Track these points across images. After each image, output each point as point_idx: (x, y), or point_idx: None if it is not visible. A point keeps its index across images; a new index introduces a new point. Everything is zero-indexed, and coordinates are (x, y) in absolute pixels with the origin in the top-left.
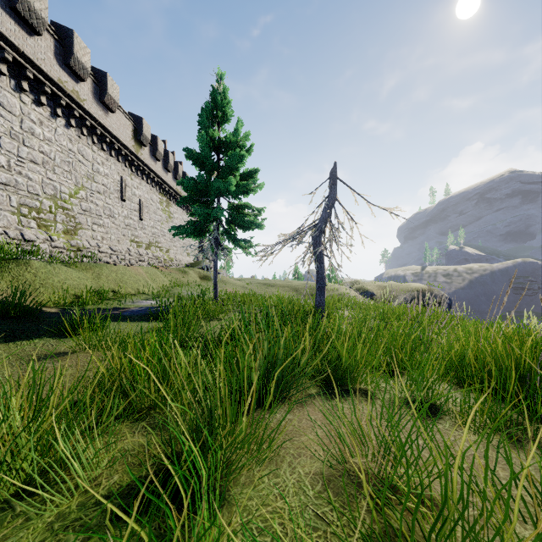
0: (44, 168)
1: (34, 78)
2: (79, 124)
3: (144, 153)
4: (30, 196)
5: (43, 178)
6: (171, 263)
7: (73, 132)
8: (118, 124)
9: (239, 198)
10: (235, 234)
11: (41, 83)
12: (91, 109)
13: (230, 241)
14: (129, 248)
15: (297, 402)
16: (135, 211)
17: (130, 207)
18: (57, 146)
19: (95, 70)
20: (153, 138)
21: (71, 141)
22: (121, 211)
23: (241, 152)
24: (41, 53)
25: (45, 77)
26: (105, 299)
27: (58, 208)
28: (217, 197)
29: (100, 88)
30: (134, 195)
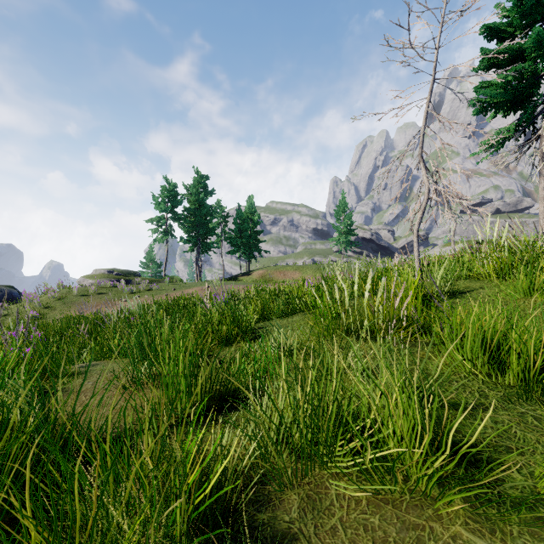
0: None
1: None
2: None
3: None
4: None
5: None
6: None
7: None
8: None
9: None
10: None
11: None
12: None
13: None
14: None
15: None
16: None
17: None
18: None
19: None
20: None
21: None
22: None
23: None
24: None
25: None
26: None
27: None
28: None
29: None
30: None
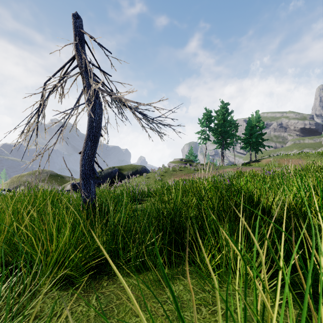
0: None
1: None
2: None
3: None
4: None
5: None
6: None
7: None
8: None
9: None
10: None
11: None
12: None
13: None
14: None
15: None
16: None
17: None
18: None
19: None
20: None
21: None
22: None
23: None
24: None
25: None
26: None
27: None
28: None
29: None
30: None
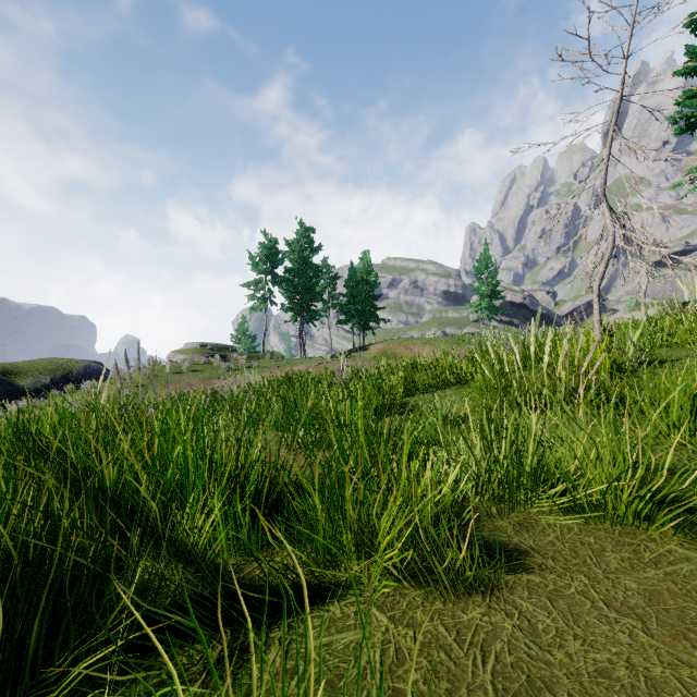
0: None
1: None
2: None
3: None
4: None
5: None
6: None
7: None
8: None
9: None
10: None
11: None
12: None
13: None
14: None
15: None
16: None
17: None
18: None
19: None
20: None
21: None
22: None
23: None
24: None
25: None
26: None
27: None
28: None
29: None
30: None
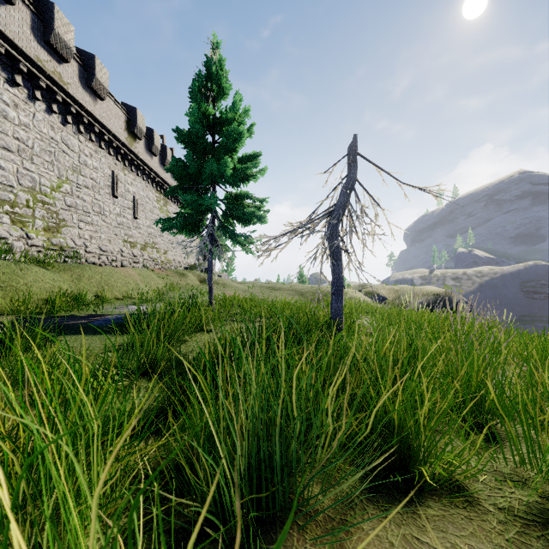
0: (20, 157)
1: (6, 53)
2: (62, 110)
3: (138, 147)
4: (3, 187)
5: (19, 168)
6: (169, 265)
7: (55, 119)
8: (108, 114)
9: (237, 186)
10: (234, 228)
11: (16, 60)
12: (76, 94)
13: (228, 237)
14: (121, 248)
15: (330, 532)
16: (129, 209)
17: (123, 204)
18: (35, 132)
19: (81, 52)
20: (149, 131)
21: (53, 128)
22: (113, 208)
23: (239, 129)
24: (15, 26)
25: (20, 53)
26: (79, 304)
27: (38, 203)
28: (212, 186)
29: (87, 72)
30: (127, 191)
